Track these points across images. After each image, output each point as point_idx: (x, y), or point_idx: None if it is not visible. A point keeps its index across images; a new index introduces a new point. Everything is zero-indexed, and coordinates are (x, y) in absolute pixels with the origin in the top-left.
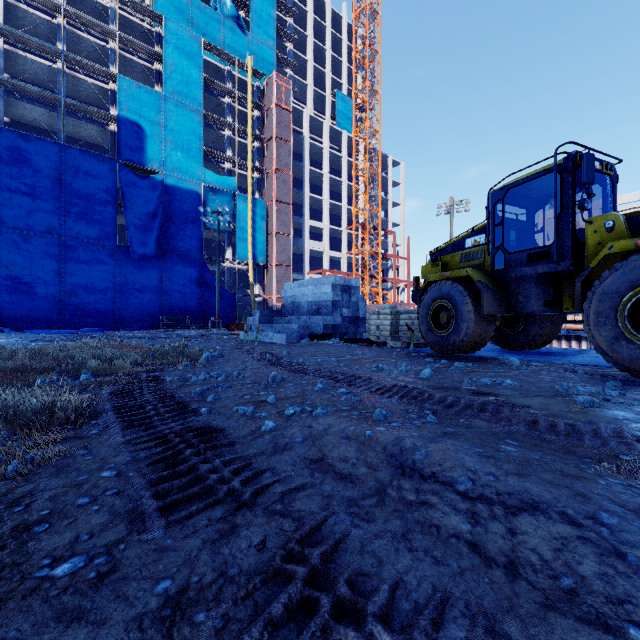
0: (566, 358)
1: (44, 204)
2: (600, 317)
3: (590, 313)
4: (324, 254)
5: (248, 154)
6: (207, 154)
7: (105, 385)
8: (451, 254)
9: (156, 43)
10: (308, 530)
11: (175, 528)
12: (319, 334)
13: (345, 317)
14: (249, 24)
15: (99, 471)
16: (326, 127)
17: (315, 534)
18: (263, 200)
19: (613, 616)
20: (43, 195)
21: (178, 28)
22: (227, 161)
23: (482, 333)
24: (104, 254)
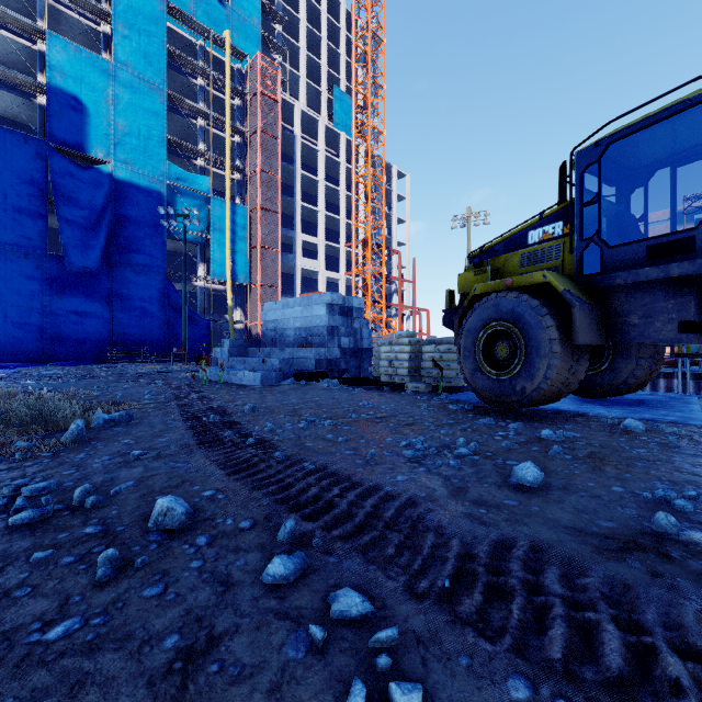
0: (689, 413)
1: None
2: None
3: None
4: (319, 274)
5: (226, 149)
6: (173, 146)
7: None
8: (504, 255)
9: None
10: None
11: None
12: (309, 373)
13: (345, 348)
14: None
15: None
16: (322, 126)
17: None
18: (245, 206)
19: None
20: None
21: None
22: (199, 156)
23: (569, 376)
24: (27, 265)
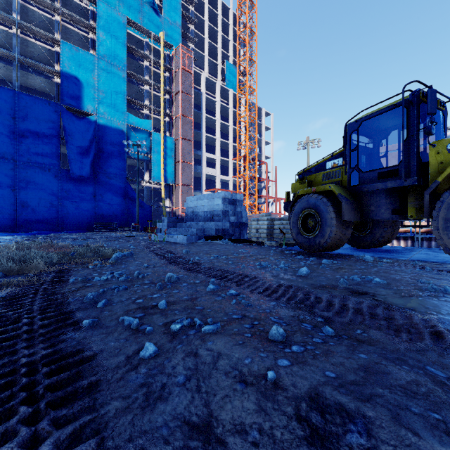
0: (405, 255)
1: (1, 136)
2: (448, 223)
3: (439, 219)
4: (216, 177)
5: (161, 103)
6: (130, 102)
7: (3, 288)
8: (315, 174)
9: (91, 18)
10: None
11: None
12: (212, 236)
13: (232, 223)
14: (162, 9)
15: None
16: (218, 86)
17: None
18: (172, 137)
19: None
20: (0, 129)
21: (108, 8)
22: (145, 108)
23: (342, 236)
24: (50, 175)
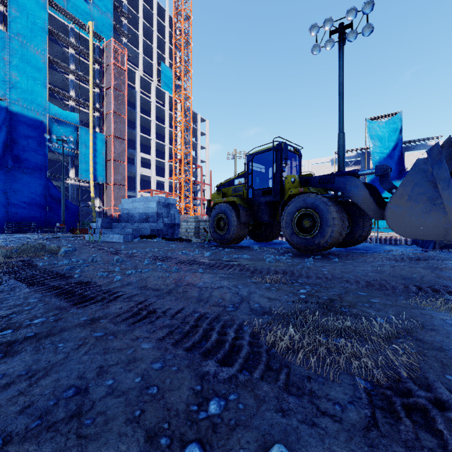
0: (281, 245)
1: None
2: (287, 224)
3: (283, 222)
4: (152, 178)
5: (90, 97)
6: (52, 91)
7: None
8: (227, 187)
9: None
10: (139, 302)
11: (81, 309)
12: (147, 235)
13: (166, 224)
14: None
15: (27, 300)
16: (153, 87)
17: (142, 303)
18: (103, 134)
19: (228, 304)
20: None
21: None
22: (70, 99)
23: (241, 233)
24: None
